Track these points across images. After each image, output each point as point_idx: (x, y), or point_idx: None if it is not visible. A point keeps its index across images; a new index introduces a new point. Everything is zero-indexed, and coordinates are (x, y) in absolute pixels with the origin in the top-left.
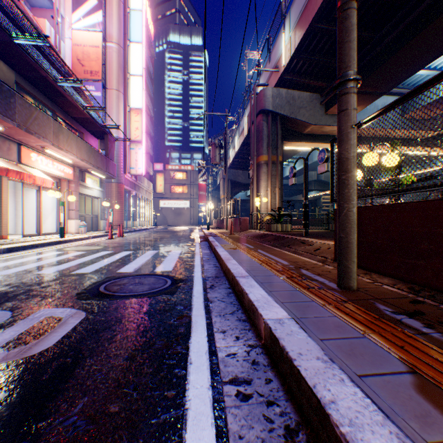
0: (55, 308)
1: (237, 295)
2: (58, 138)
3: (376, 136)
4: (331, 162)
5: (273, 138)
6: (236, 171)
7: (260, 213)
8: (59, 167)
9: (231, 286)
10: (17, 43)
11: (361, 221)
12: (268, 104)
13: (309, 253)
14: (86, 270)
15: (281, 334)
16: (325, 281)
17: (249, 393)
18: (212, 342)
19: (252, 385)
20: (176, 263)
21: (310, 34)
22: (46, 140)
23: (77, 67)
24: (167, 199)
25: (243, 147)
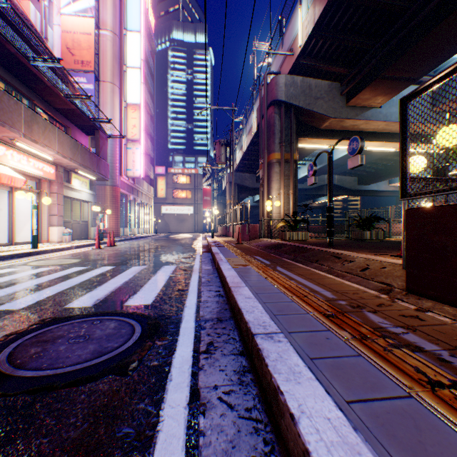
0: None
1: (260, 381)
2: (31, 129)
3: None
4: (401, 134)
5: (287, 133)
6: (243, 174)
7: (272, 219)
8: (37, 164)
9: (245, 349)
10: None
11: None
12: (281, 94)
13: (355, 275)
14: (18, 304)
15: None
16: (441, 352)
17: None
18: None
19: None
20: (162, 288)
21: (333, 5)
22: (13, 129)
23: (67, 56)
24: (169, 204)
25: (251, 147)
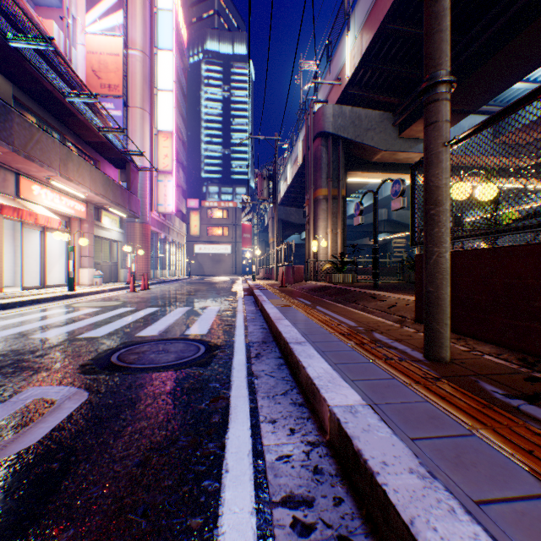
0: (48, 386)
1: (291, 367)
2: (66, 167)
3: (461, 165)
4: (411, 194)
5: (334, 167)
6: (288, 208)
7: (318, 260)
8: (69, 202)
9: (283, 355)
10: (14, 47)
11: (452, 271)
12: (328, 125)
13: (382, 311)
14: (96, 334)
15: (354, 430)
16: (407, 349)
17: (311, 522)
18: (258, 438)
19: (315, 509)
20: (212, 323)
21: (380, 37)
22: (51, 168)
23: (92, 80)
24: (203, 242)
25: (297, 179)
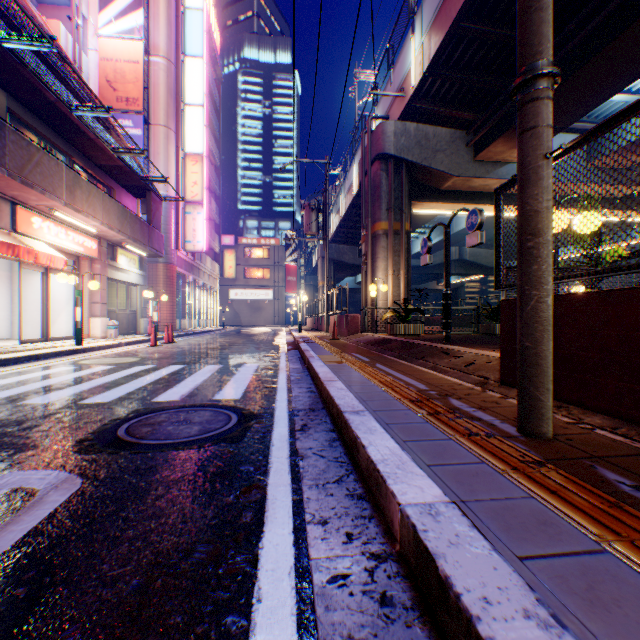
0: (31, 470)
1: (346, 444)
2: (73, 195)
3: None
4: (495, 225)
5: (397, 196)
6: (341, 246)
7: (377, 308)
8: (77, 238)
9: (336, 428)
10: (8, 49)
11: None
12: (389, 146)
13: (458, 370)
14: (103, 399)
15: (438, 544)
16: (495, 420)
17: None
18: (303, 547)
19: None
20: (248, 385)
21: (453, 38)
22: (54, 197)
23: (107, 92)
24: (240, 287)
25: (352, 211)
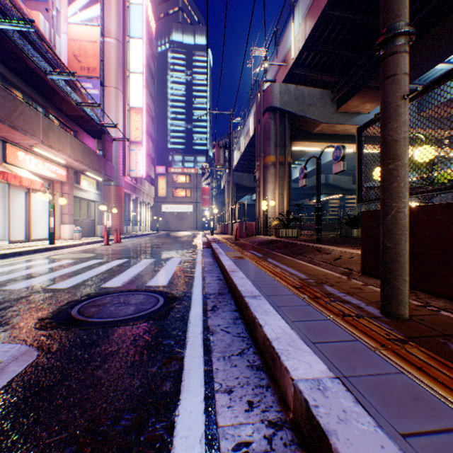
0: None
1: (247, 322)
2: (48, 136)
3: None
4: (357, 155)
5: (281, 137)
6: (241, 174)
7: (267, 217)
8: (51, 167)
9: (238, 308)
10: None
11: None
12: (276, 101)
13: (329, 263)
14: (64, 285)
15: (329, 421)
16: (361, 304)
17: None
18: (212, 415)
19: None
20: (173, 274)
21: (322, 23)
22: (33, 137)
23: (74, 63)
24: (169, 203)
25: (249, 149)
